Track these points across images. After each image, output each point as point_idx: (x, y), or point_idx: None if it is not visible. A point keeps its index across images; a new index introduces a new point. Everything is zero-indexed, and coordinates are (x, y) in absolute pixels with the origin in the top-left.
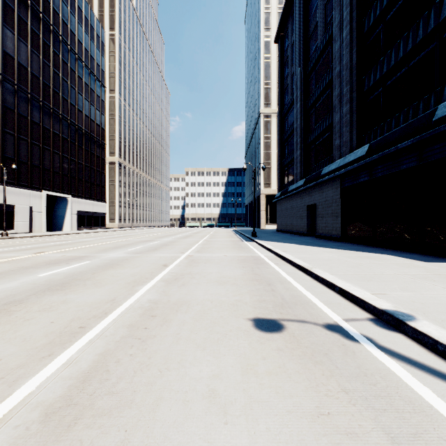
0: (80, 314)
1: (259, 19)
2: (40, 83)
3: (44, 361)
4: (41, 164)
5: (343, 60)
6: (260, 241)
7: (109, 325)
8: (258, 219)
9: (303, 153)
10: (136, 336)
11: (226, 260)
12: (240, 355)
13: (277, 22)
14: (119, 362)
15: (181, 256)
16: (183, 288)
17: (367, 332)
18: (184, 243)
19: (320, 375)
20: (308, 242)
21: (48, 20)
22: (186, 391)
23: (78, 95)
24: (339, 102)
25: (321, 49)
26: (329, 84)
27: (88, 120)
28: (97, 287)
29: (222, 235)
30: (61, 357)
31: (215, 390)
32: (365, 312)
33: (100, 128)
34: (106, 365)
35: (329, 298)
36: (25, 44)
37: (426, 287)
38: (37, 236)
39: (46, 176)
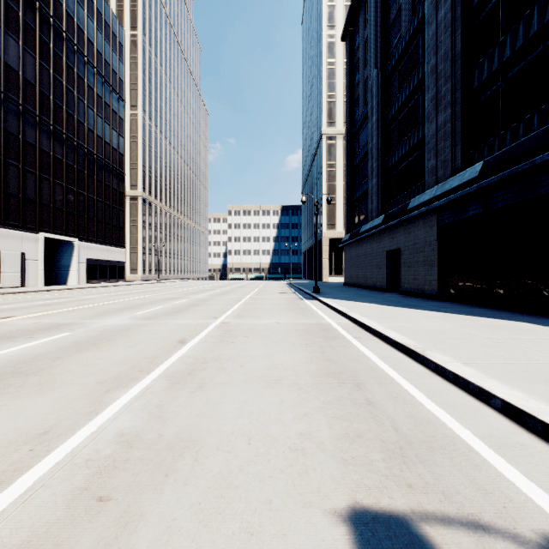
0: None
1: (321, 15)
2: (36, 93)
3: None
4: (37, 197)
5: (441, 48)
6: (326, 299)
7: None
8: (320, 270)
9: (381, 182)
10: None
11: (278, 332)
12: None
13: (343, 18)
14: None
15: (212, 323)
16: (198, 397)
17: None
18: (220, 302)
19: None
20: (392, 300)
21: (47, 10)
22: None
23: (88, 110)
24: (434, 107)
25: (407, 39)
26: (418, 86)
27: (102, 143)
28: (39, 393)
29: (273, 291)
30: None
31: None
32: None
33: (118, 153)
34: None
35: (491, 428)
36: (15, 41)
37: None
38: (27, 292)
39: (44, 214)
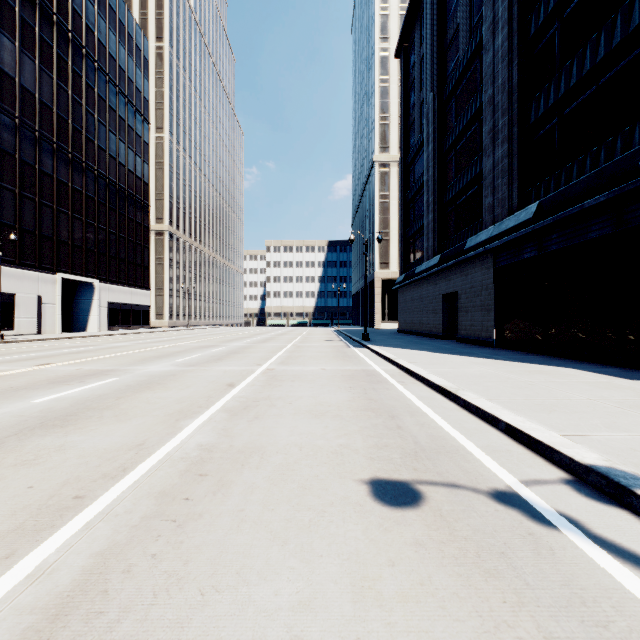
0: (81, 472)
1: (372, 25)
2: (54, 117)
3: None
4: (55, 234)
5: (499, 78)
6: (376, 347)
7: (125, 492)
8: (371, 315)
9: (437, 218)
10: (168, 515)
11: (324, 377)
12: (349, 557)
13: (398, 29)
14: (130, 571)
15: (257, 369)
16: (256, 424)
17: (566, 506)
18: (262, 350)
19: (498, 604)
20: (446, 348)
21: (65, 24)
22: None
23: (109, 135)
24: (491, 140)
25: (464, 64)
26: (476, 116)
27: (125, 171)
28: (120, 422)
29: (319, 338)
30: (27, 562)
31: None
32: (555, 468)
33: (142, 182)
34: (105, 579)
35: (491, 442)
36: (31, 59)
37: None
38: (47, 339)
39: (62, 252)
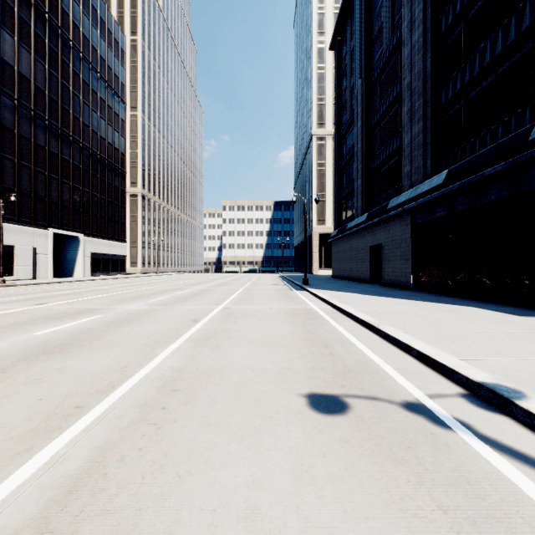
0: (79, 388)
1: (311, 22)
2: (46, 98)
3: (19, 459)
4: (47, 196)
5: (415, 68)
6: (313, 290)
7: (115, 403)
8: (310, 263)
9: (365, 183)
10: (149, 420)
11: (271, 314)
12: (291, 450)
13: (332, 25)
14: (123, 460)
15: (215, 308)
16: (216, 351)
17: (461, 413)
18: (220, 292)
19: (404, 483)
20: (372, 290)
21: (55, 22)
22: (214, 510)
23: (92, 113)
24: (409, 119)
25: (387, 55)
26: (397, 98)
27: (105, 144)
28: (107, 349)
29: (267, 283)
30: (43, 453)
31: (256, 508)
32: (454, 385)
33: (119, 153)
34: (105, 466)
35: (404, 365)
36: (27, 51)
37: (530, 350)
38: (41, 284)
39: (53, 211)
